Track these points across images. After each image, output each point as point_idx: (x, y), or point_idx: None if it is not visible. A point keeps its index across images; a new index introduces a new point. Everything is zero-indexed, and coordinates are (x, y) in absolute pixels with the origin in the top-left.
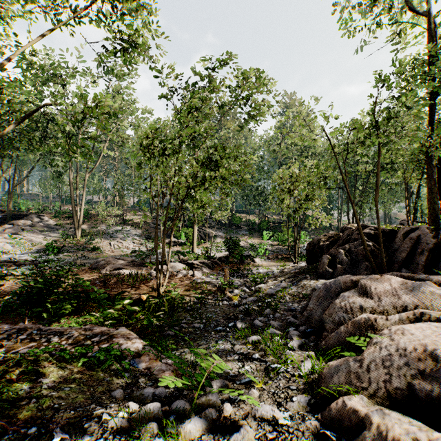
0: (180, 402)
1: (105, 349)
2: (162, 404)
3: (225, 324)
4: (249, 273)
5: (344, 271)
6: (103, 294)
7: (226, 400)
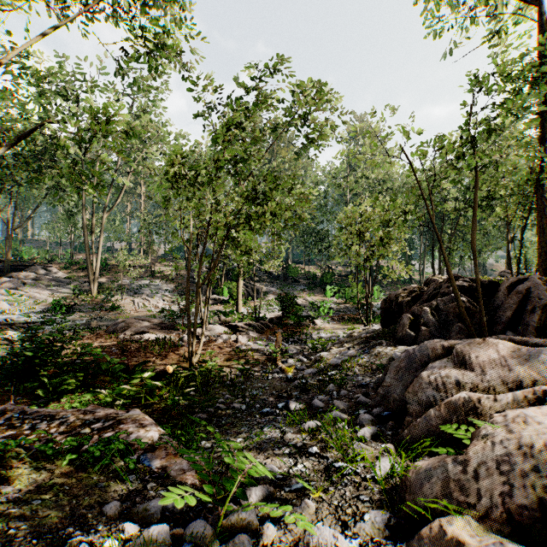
0: (199, 524)
1: (107, 439)
2: (174, 524)
3: (275, 405)
4: (308, 339)
5: (431, 334)
6: (119, 365)
7: (268, 517)
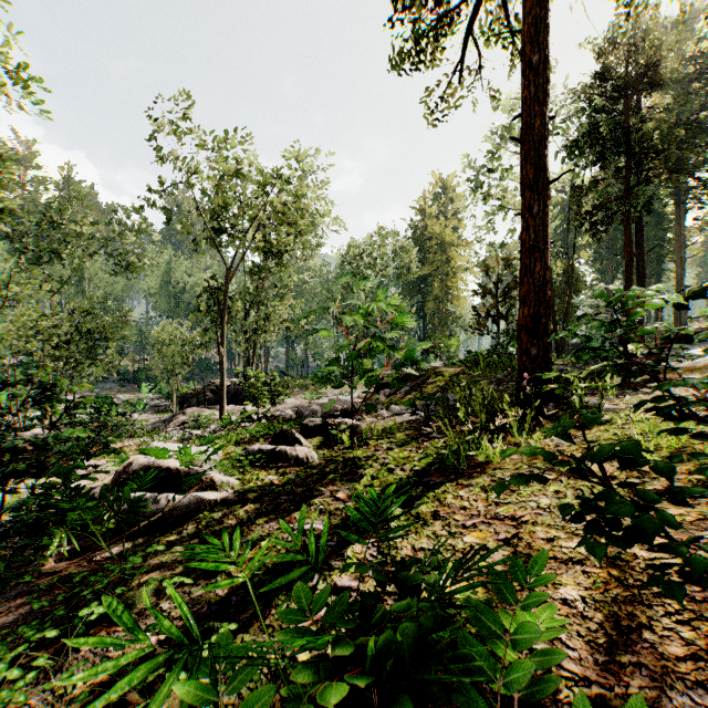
0: None
1: None
2: None
3: None
4: None
5: None
6: None
7: None
